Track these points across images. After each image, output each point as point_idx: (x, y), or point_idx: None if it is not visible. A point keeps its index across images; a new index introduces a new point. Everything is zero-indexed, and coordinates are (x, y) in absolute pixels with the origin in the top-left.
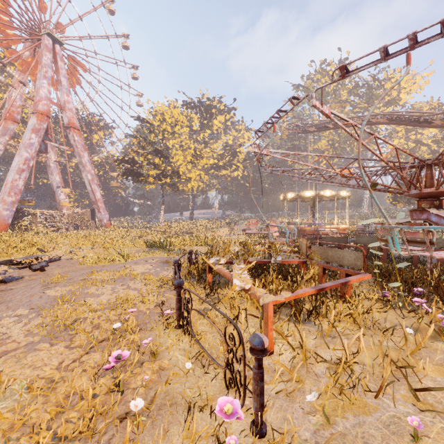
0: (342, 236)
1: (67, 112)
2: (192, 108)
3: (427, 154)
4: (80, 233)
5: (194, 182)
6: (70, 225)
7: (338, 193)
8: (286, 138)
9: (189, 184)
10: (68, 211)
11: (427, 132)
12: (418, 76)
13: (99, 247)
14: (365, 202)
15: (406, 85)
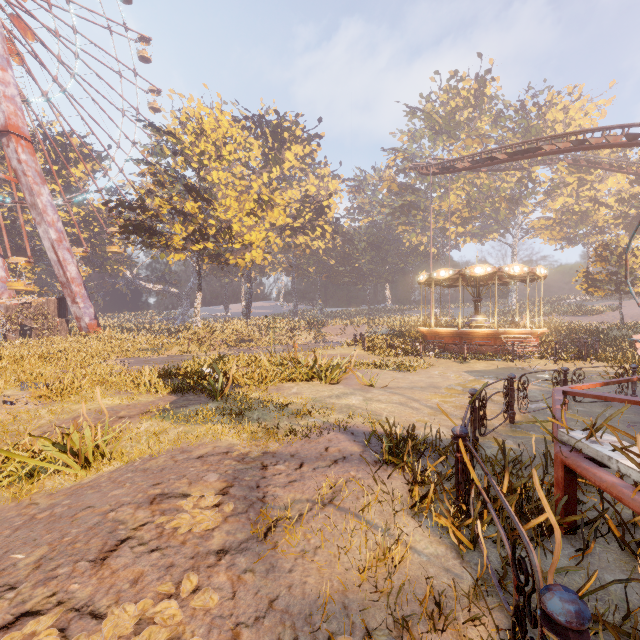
0: (535, 347)
1: (2, 103)
2: (250, 127)
3: (612, 218)
4: (30, 344)
5: (257, 250)
6: (8, 329)
7: (534, 271)
8: (397, 189)
9: (247, 255)
10: (6, 300)
11: (606, 188)
12: (591, 105)
13: (26, 397)
14: (513, 290)
15: (577, 115)
